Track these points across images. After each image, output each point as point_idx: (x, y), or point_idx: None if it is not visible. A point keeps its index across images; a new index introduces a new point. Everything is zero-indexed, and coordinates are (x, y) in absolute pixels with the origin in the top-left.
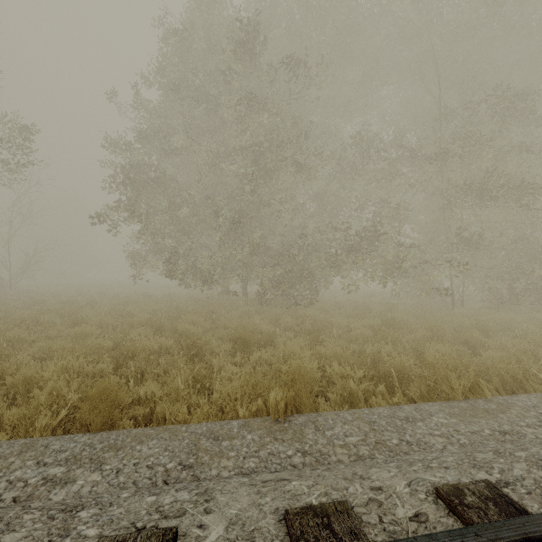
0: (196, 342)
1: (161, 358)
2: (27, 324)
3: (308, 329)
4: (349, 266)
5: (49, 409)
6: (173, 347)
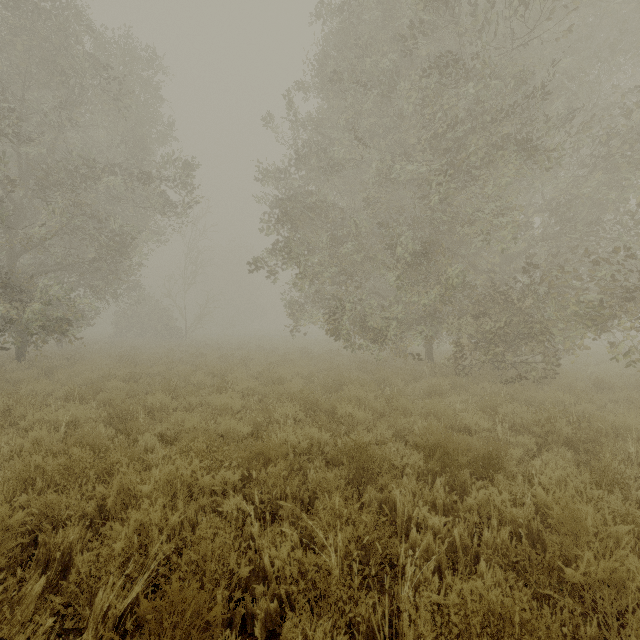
0: (364, 448)
1: (310, 464)
2: (175, 386)
3: (563, 434)
4: (629, 316)
5: (125, 568)
6: (328, 443)
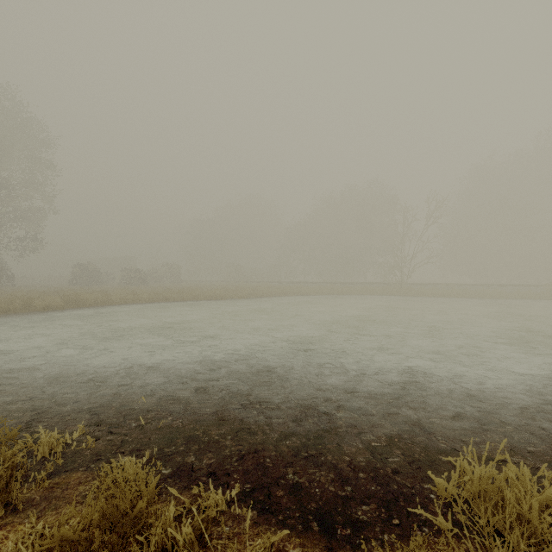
0: None
1: None
2: None
3: None
4: None
5: None
6: None
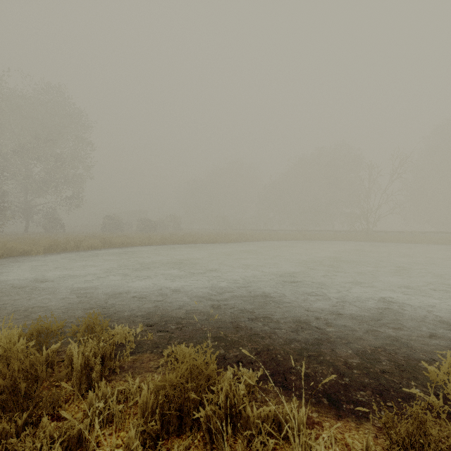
0: None
1: None
2: None
3: None
4: None
5: None
6: None
